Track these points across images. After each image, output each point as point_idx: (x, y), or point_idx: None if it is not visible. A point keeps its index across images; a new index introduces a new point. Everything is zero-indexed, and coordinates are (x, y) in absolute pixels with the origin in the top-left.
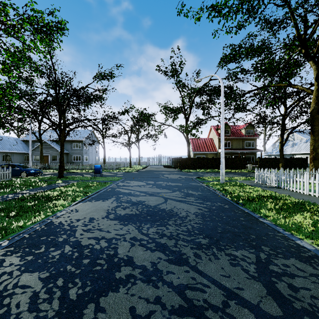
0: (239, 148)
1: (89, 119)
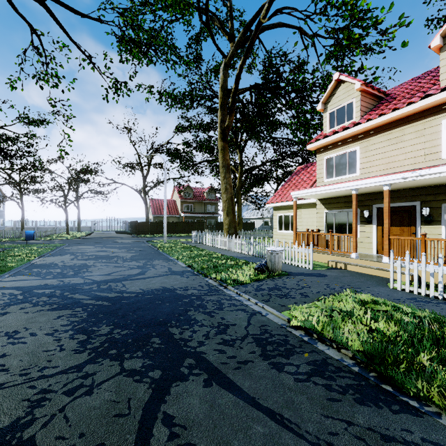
0: (201, 212)
1: (0, 168)
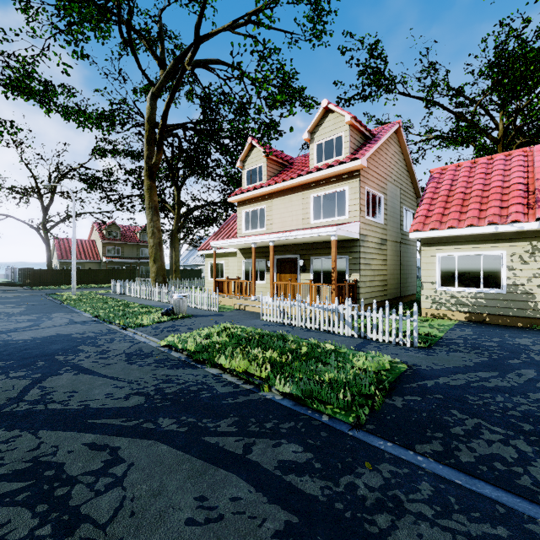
0: (133, 257)
1: None
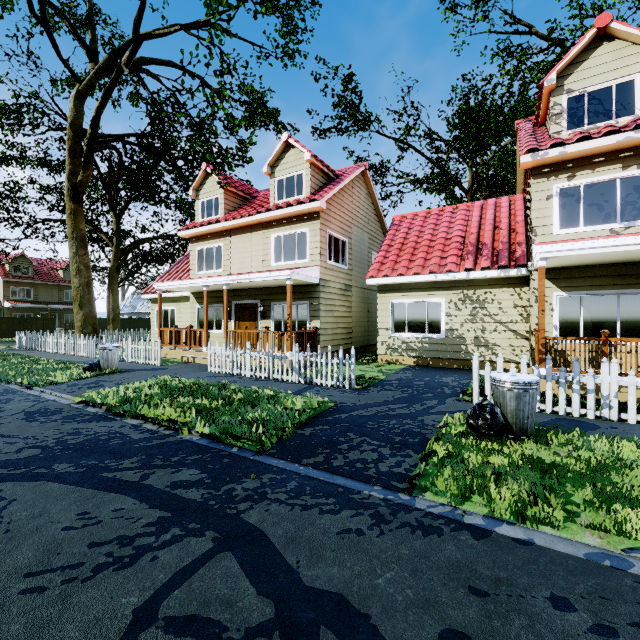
0: (53, 302)
1: None
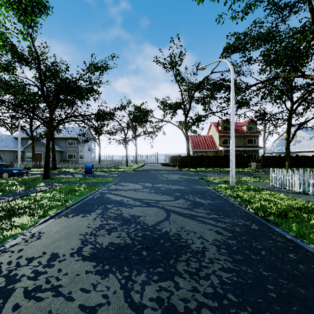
0: (240, 146)
1: (83, 114)
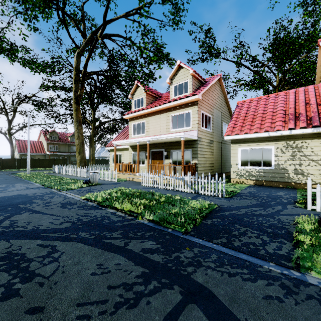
0: (66, 152)
1: None
